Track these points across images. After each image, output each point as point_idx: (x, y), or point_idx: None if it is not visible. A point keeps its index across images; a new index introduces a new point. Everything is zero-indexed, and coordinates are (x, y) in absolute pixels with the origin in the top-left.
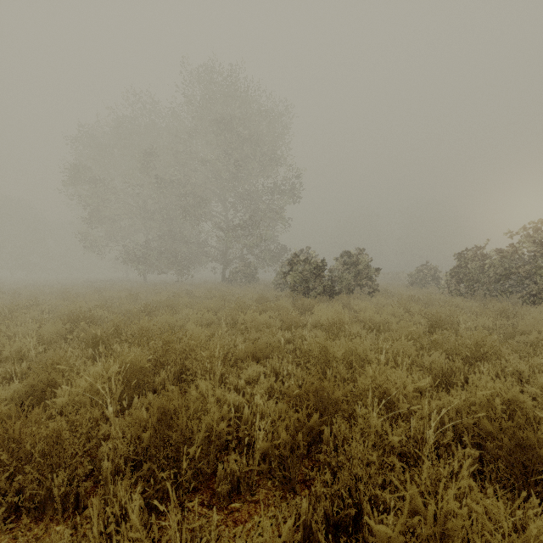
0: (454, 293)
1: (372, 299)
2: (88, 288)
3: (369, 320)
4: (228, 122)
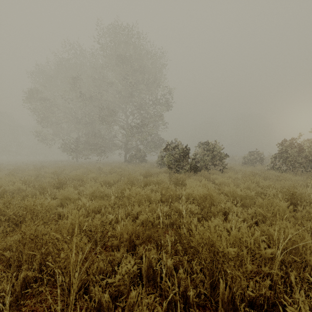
0: (280, 170)
1: (223, 174)
2: (36, 166)
3: (232, 193)
4: (127, 59)
